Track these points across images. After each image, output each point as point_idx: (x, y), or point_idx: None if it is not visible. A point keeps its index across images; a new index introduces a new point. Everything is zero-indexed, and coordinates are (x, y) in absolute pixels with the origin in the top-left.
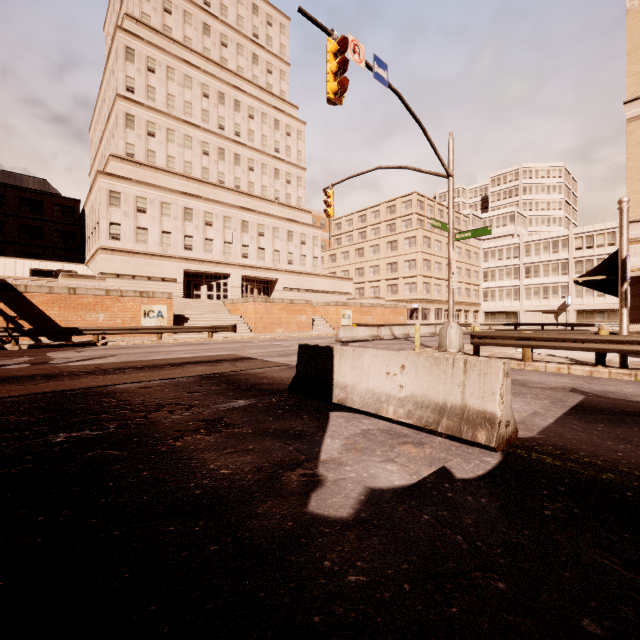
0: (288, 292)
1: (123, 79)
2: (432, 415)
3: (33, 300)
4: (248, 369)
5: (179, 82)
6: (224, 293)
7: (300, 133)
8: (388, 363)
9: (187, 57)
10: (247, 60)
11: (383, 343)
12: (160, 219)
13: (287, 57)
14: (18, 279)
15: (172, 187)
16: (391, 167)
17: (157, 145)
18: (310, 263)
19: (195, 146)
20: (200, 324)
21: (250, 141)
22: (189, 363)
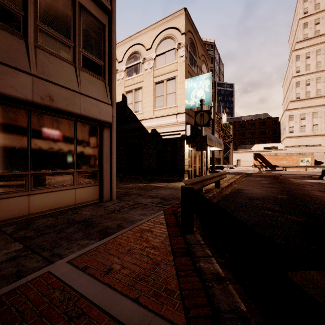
0: None
1: (294, 69)
2: None
3: (265, 158)
4: None
5: (323, 53)
6: None
7: None
8: None
9: None
10: None
11: None
12: (312, 120)
13: None
14: (260, 151)
15: (318, 103)
16: None
17: (311, 88)
18: None
19: None
20: None
21: None
22: (305, 175)
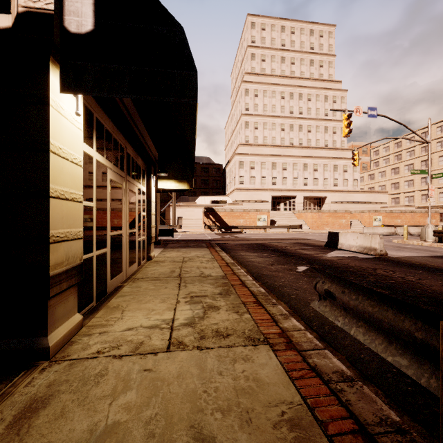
0: (334, 204)
1: (244, 105)
2: (363, 249)
3: (220, 214)
4: (310, 242)
5: (269, 96)
6: (293, 207)
7: (343, 98)
8: (354, 236)
9: (273, 81)
10: (306, 66)
11: (394, 237)
12: (260, 171)
13: (333, 51)
14: (208, 205)
15: (266, 153)
16: (392, 138)
17: (259, 133)
18: (350, 184)
19: (277, 127)
20: (282, 224)
21: (308, 115)
22: (286, 239)
